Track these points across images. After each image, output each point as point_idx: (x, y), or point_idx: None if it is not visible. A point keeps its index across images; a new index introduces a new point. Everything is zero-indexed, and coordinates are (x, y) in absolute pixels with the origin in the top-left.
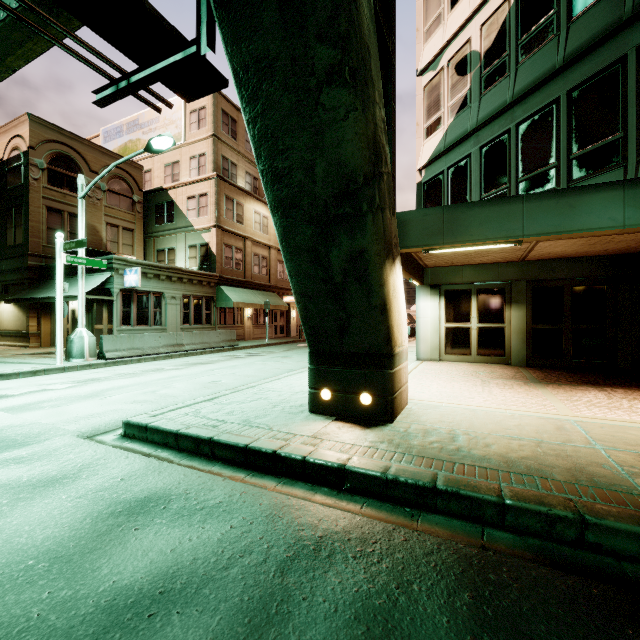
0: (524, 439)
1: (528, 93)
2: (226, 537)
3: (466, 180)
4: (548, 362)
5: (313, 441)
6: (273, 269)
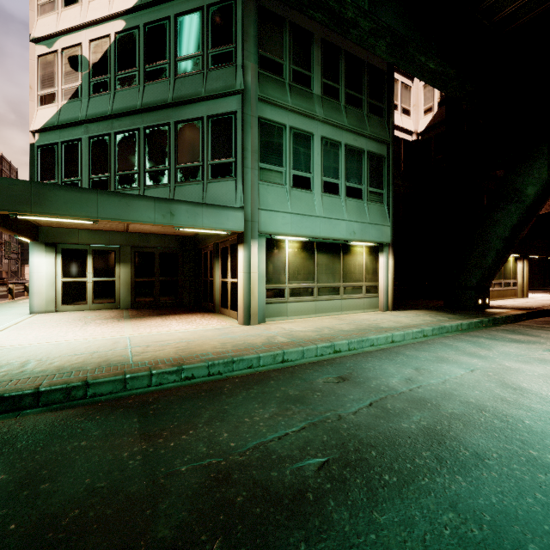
0: (85, 353)
1: (122, 115)
2: None
3: (78, 159)
4: (146, 304)
5: None
6: None
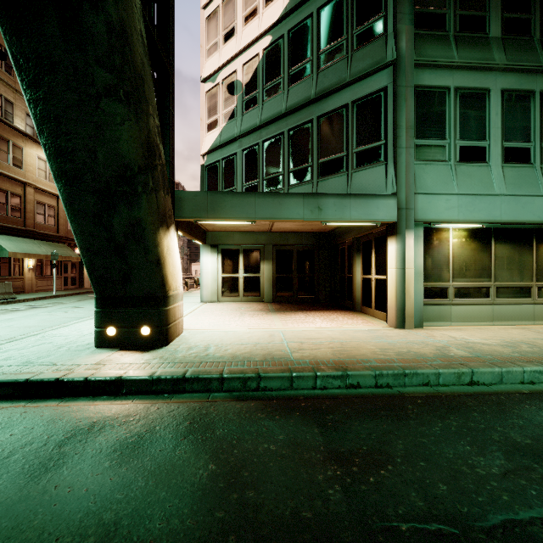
0: (249, 344)
1: (269, 123)
2: (6, 442)
3: (234, 171)
4: (285, 299)
5: (96, 366)
6: (63, 219)
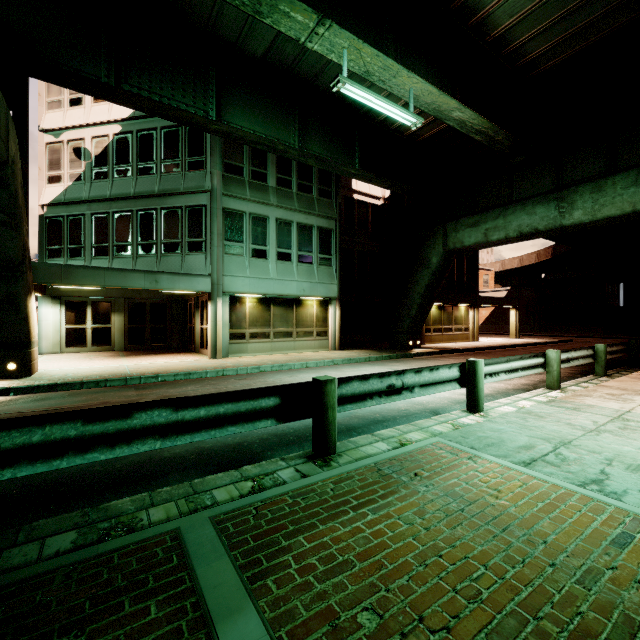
0: (100, 371)
1: (119, 199)
2: None
3: (82, 230)
4: (138, 347)
5: None
6: None
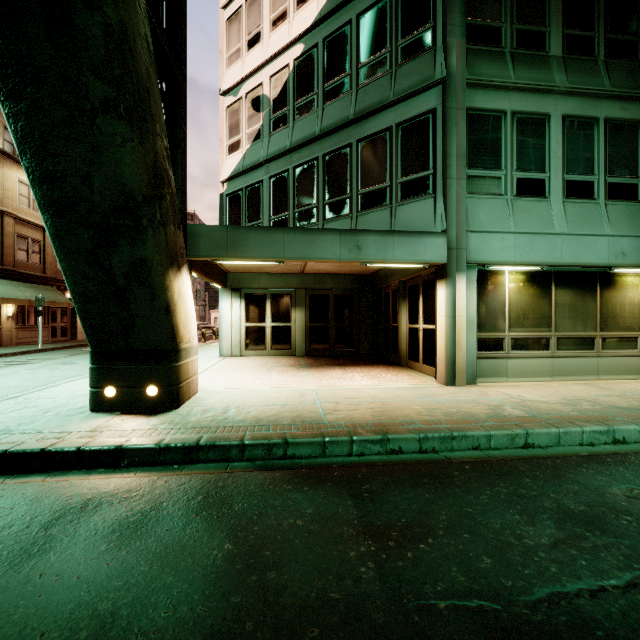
0: (276, 405)
1: (300, 146)
2: None
3: (260, 201)
4: (320, 352)
5: (91, 434)
6: (50, 257)
